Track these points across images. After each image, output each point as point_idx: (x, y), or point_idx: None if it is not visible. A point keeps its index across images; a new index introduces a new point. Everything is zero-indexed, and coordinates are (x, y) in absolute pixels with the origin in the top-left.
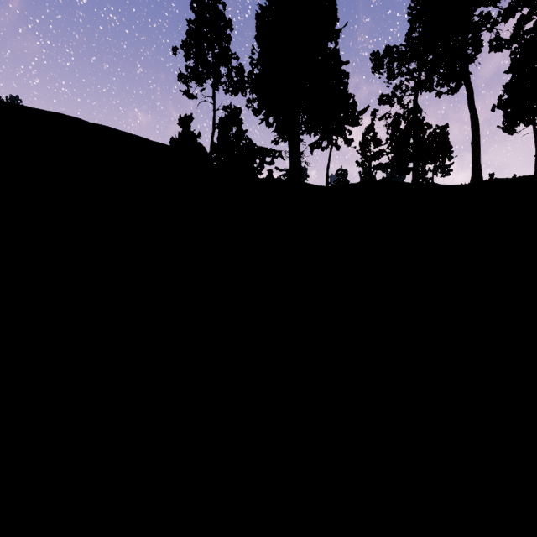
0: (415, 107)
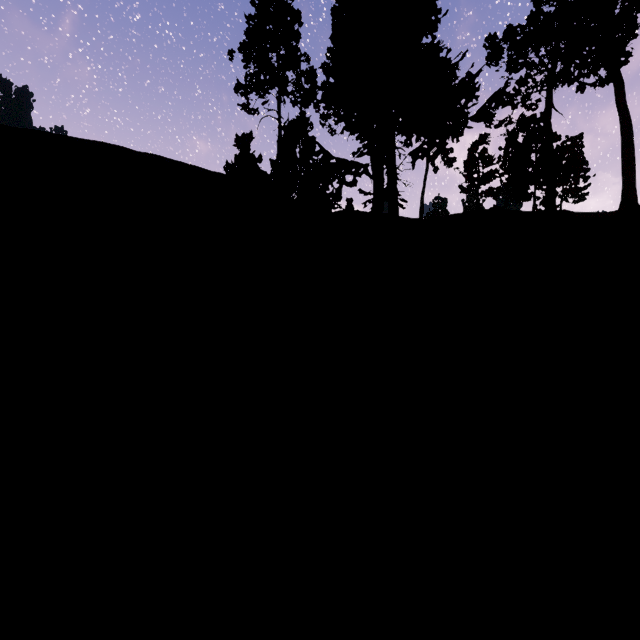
0: (549, 107)
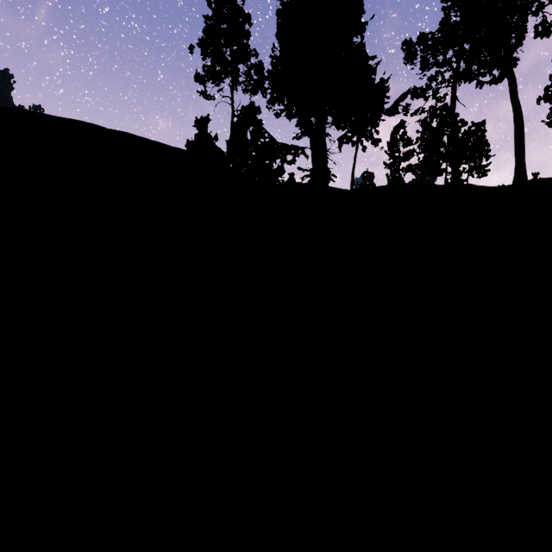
0: (454, 100)
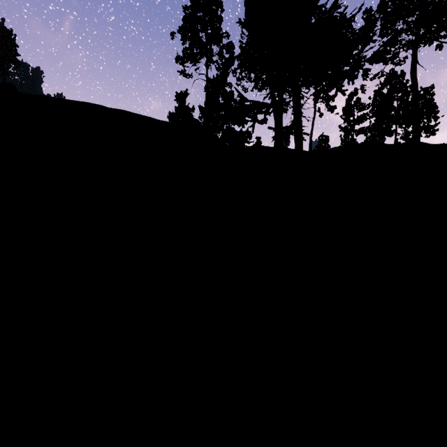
0: (415, 61)
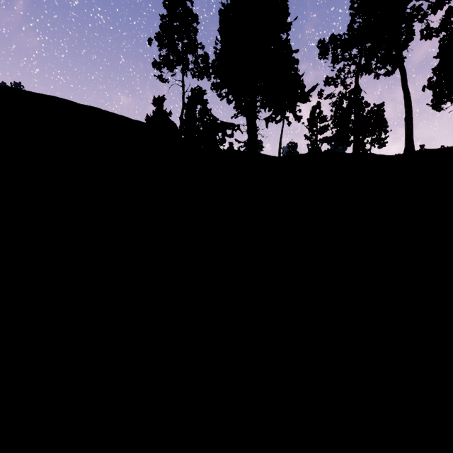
0: (356, 87)
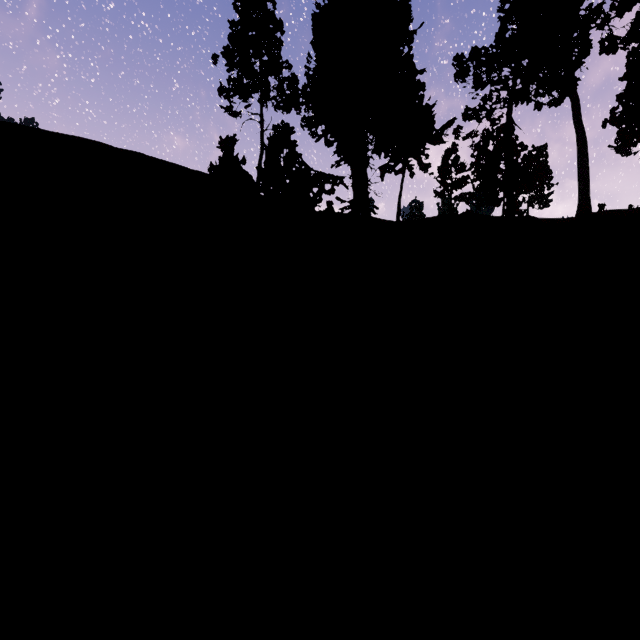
0: (509, 123)
